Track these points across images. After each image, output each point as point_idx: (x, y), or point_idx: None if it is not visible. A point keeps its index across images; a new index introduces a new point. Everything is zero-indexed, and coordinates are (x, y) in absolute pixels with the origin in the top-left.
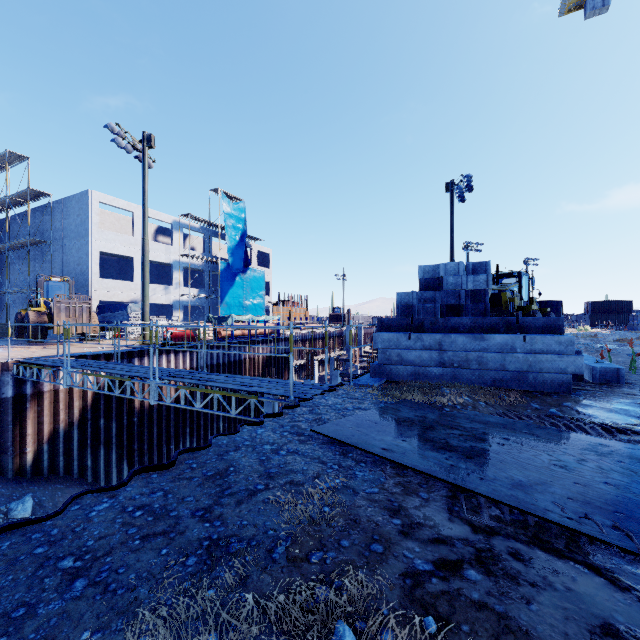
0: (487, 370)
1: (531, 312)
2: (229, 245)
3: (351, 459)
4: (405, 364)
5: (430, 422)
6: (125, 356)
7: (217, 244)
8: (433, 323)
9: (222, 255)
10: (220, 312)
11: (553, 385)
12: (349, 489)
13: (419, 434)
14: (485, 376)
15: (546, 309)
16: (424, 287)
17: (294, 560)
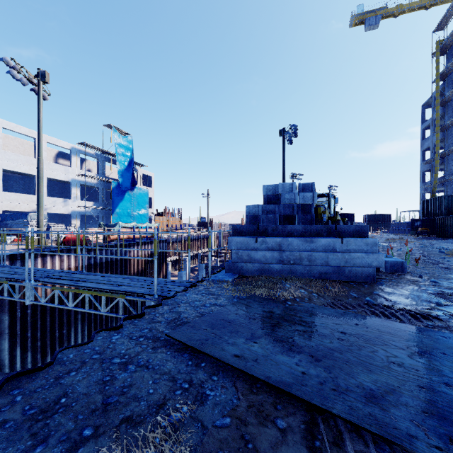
0: (315, 266)
1: (337, 221)
2: (119, 168)
3: (203, 371)
4: (253, 262)
5: (277, 318)
6: (18, 257)
7: (110, 168)
8: (274, 229)
9: (114, 176)
10: (112, 220)
11: (362, 276)
12: (197, 423)
13: (268, 333)
14: (314, 270)
15: (345, 219)
16: (267, 201)
17: None
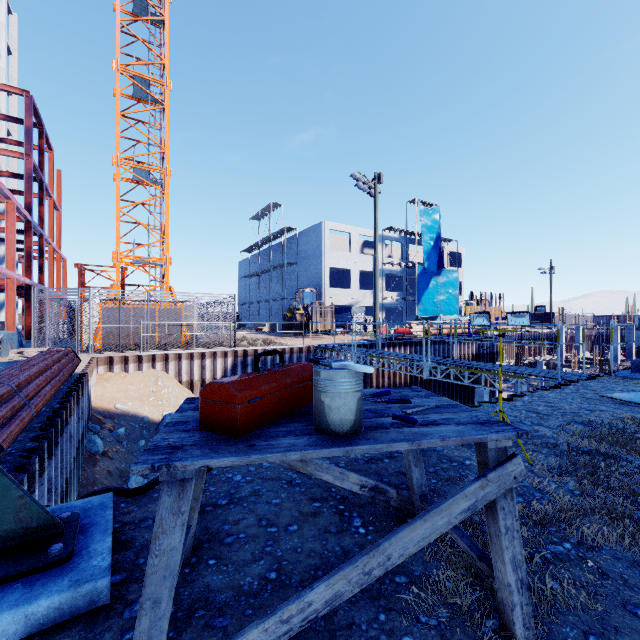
0: None
1: None
2: (425, 250)
3: None
4: None
5: None
6: (367, 347)
7: (410, 249)
8: None
9: (414, 259)
10: (417, 313)
11: None
12: None
13: None
14: None
15: None
16: None
17: (637, 433)
